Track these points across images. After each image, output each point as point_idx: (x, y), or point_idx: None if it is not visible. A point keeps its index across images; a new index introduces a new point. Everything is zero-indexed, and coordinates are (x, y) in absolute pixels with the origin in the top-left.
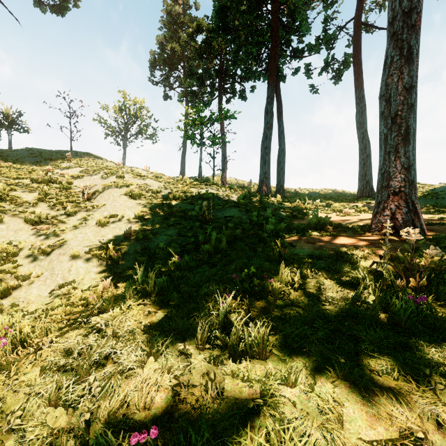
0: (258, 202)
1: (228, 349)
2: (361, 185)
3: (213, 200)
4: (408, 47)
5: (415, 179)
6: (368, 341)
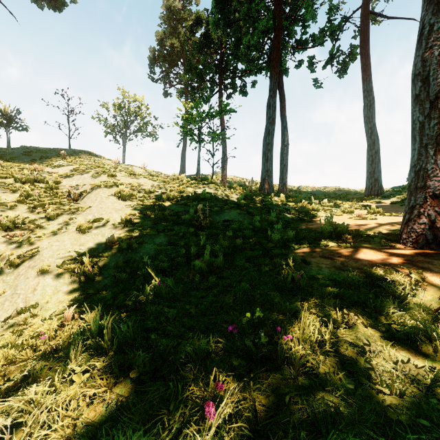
0: (261, 203)
1: None
2: (369, 183)
3: (211, 201)
4: None
5: None
6: None
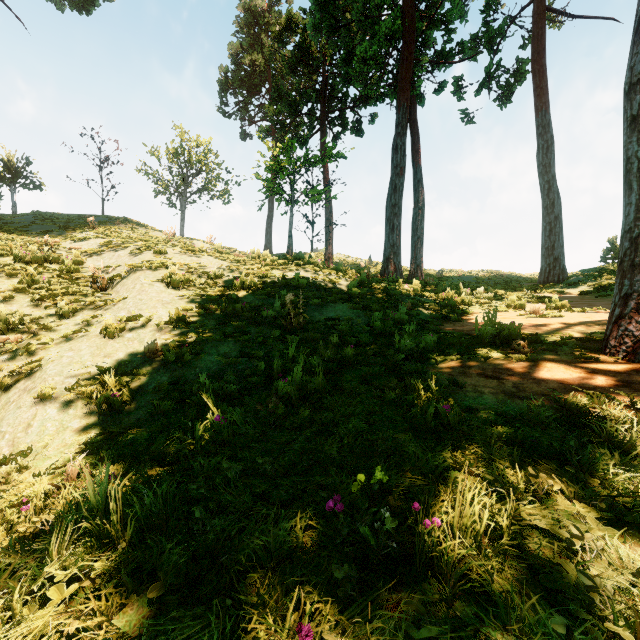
0: (383, 292)
1: None
2: (545, 264)
3: (308, 289)
4: None
5: None
6: None
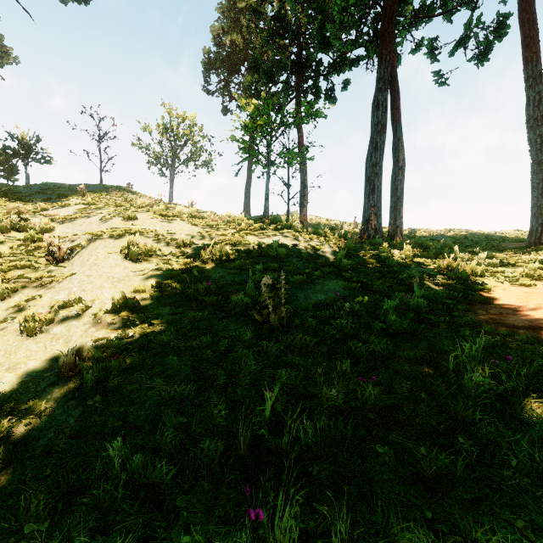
0: (376, 261)
1: None
2: (537, 224)
3: (287, 260)
4: None
5: None
6: None
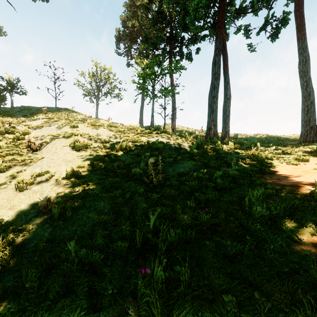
0: (213, 151)
1: None
2: (304, 131)
3: (163, 150)
4: None
5: None
6: None
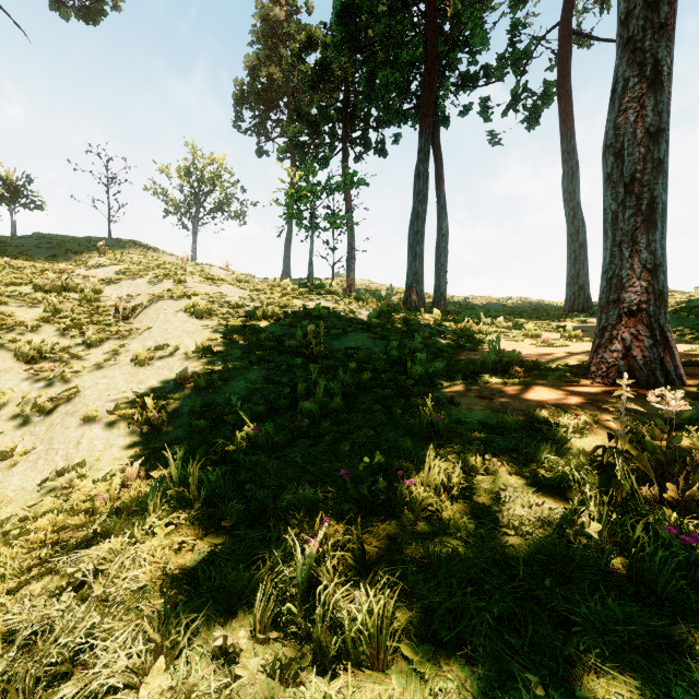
0: (403, 322)
1: (312, 643)
2: (570, 293)
3: (328, 319)
4: (654, 63)
5: (666, 289)
6: (591, 631)
